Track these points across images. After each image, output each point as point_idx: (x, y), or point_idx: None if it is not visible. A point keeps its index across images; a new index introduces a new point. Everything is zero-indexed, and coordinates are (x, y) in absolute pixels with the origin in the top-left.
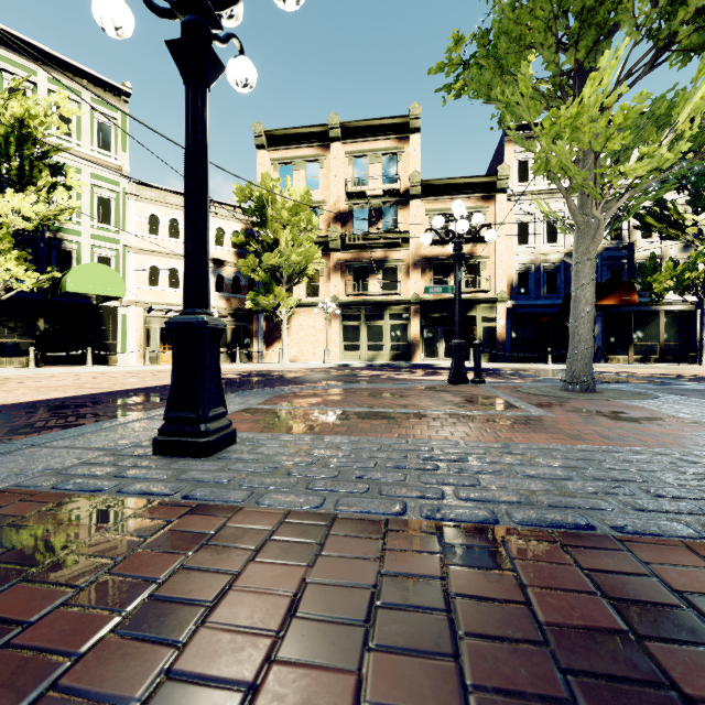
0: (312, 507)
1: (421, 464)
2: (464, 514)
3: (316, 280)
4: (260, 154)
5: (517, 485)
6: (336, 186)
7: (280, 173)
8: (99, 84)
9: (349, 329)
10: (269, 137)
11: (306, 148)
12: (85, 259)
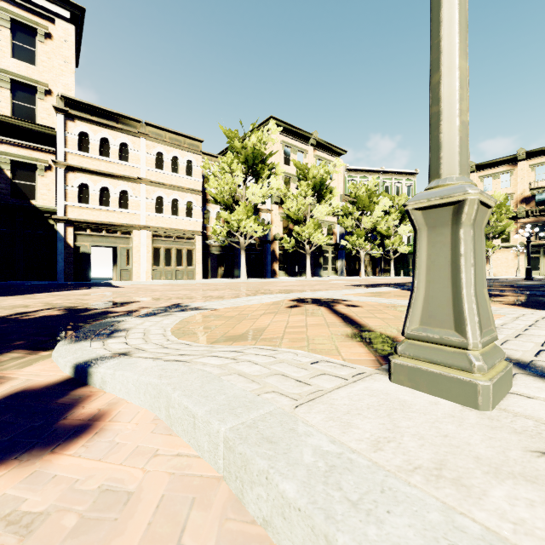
0: None
1: None
2: None
3: (507, 234)
4: (471, 175)
5: None
6: (522, 184)
7: (483, 182)
8: (408, 174)
9: (531, 259)
10: (477, 166)
11: (501, 167)
12: (403, 238)
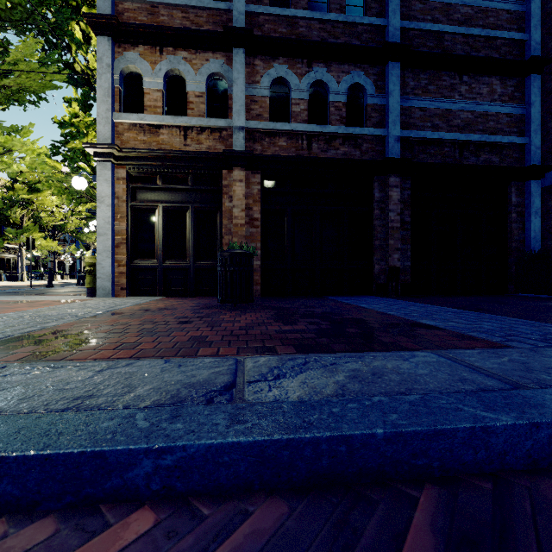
0: (66, 322)
1: (34, 317)
2: (94, 314)
3: None
4: None
5: (78, 312)
6: None
7: None
8: None
9: None
10: None
11: None
12: None
